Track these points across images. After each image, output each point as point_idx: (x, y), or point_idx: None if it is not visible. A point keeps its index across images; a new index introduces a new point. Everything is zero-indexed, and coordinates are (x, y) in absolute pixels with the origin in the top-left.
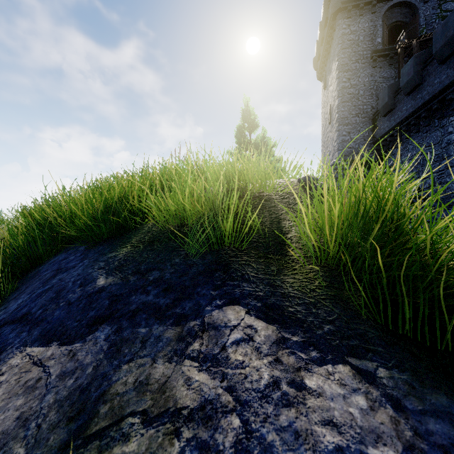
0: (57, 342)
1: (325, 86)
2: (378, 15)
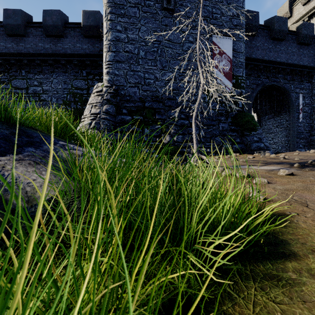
0: (9, 154)
1: None
2: None
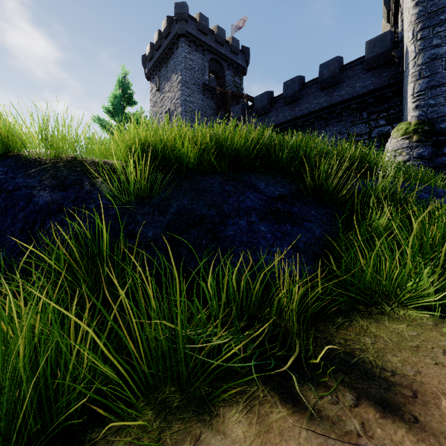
0: None
1: (159, 88)
2: (206, 59)
